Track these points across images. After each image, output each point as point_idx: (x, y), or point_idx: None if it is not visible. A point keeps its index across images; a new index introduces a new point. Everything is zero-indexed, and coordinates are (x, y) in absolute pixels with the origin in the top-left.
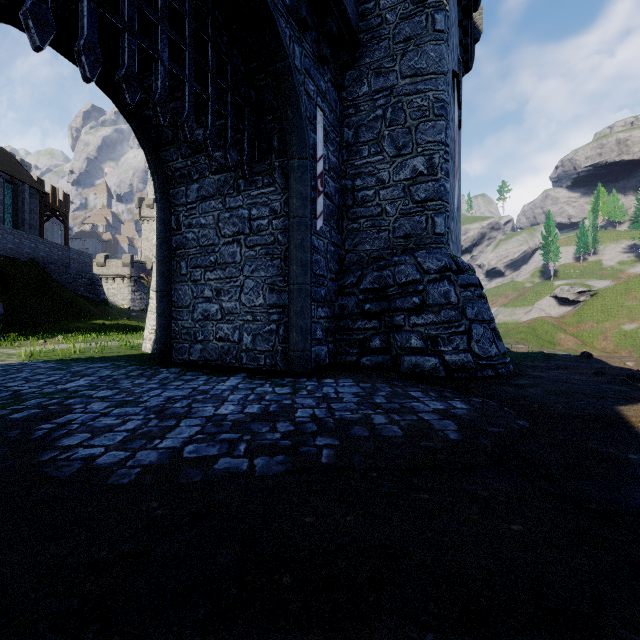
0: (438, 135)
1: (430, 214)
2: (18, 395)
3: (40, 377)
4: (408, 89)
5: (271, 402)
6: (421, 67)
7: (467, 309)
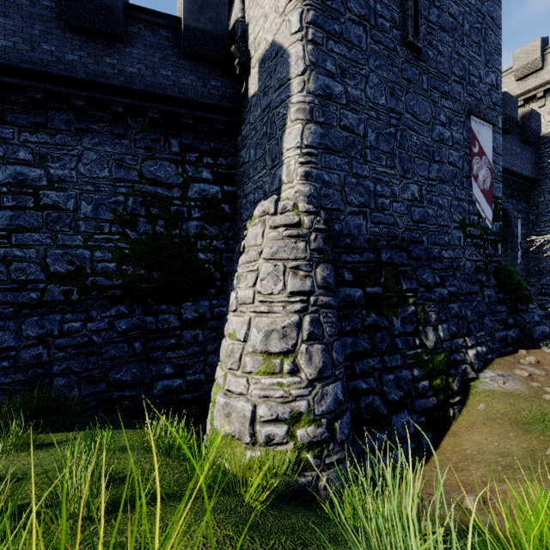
0: None
1: None
2: None
3: None
4: None
5: None
6: None
7: None
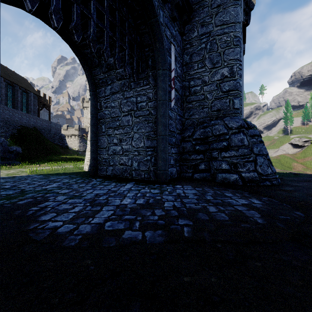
0: (236, 55)
1: (231, 98)
2: (23, 191)
3: (35, 182)
4: (219, 32)
5: (150, 197)
6: (226, 20)
7: (254, 148)
